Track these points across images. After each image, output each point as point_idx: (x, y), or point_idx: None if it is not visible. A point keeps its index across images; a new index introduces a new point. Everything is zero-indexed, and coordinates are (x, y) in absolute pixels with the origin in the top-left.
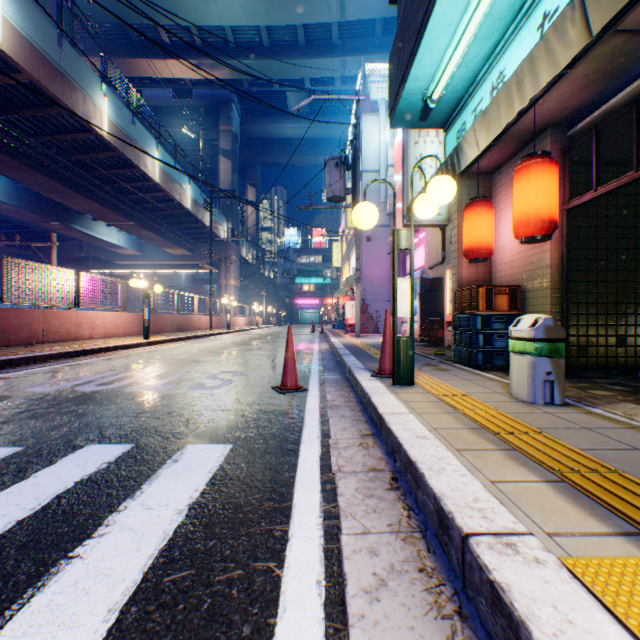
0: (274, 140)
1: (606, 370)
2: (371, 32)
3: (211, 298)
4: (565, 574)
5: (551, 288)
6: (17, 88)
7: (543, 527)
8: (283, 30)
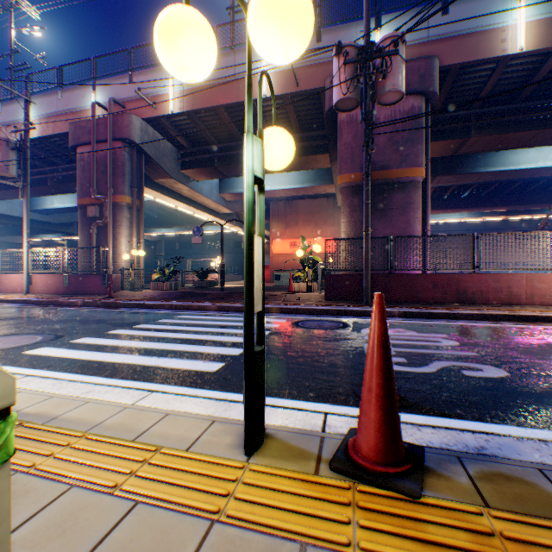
0: None
1: None
2: None
3: None
4: None
5: None
6: None
7: None
8: None
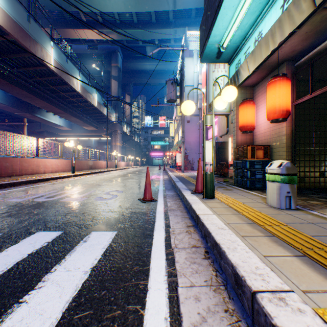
0: (139, 71)
1: (315, 190)
2: (189, 15)
3: (107, 152)
4: (319, 320)
5: (286, 146)
6: (6, 43)
7: (299, 286)
8: (144, 14)
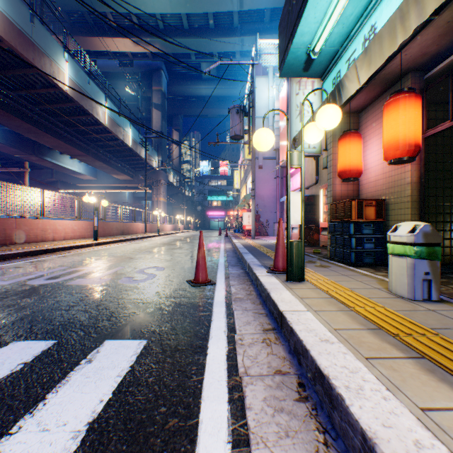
0: (192, 97)
1: (452, 266)
2: (262, 19)
3: (146, 210)
4: None
5: (411, 201)
6: None
7: None
8: (198, 17)
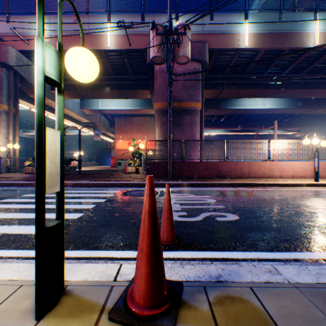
0: None
1: None
2: None
3: None
4: None
5: None
6: (264, 57)
7: None
8: None
